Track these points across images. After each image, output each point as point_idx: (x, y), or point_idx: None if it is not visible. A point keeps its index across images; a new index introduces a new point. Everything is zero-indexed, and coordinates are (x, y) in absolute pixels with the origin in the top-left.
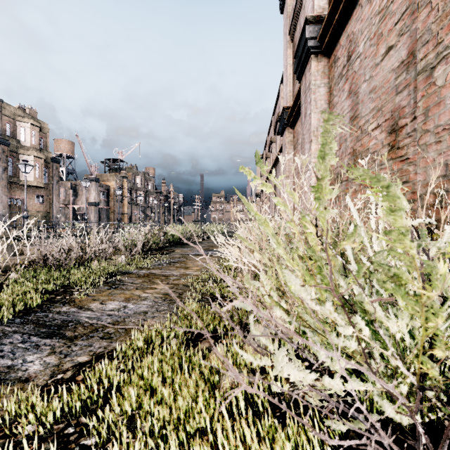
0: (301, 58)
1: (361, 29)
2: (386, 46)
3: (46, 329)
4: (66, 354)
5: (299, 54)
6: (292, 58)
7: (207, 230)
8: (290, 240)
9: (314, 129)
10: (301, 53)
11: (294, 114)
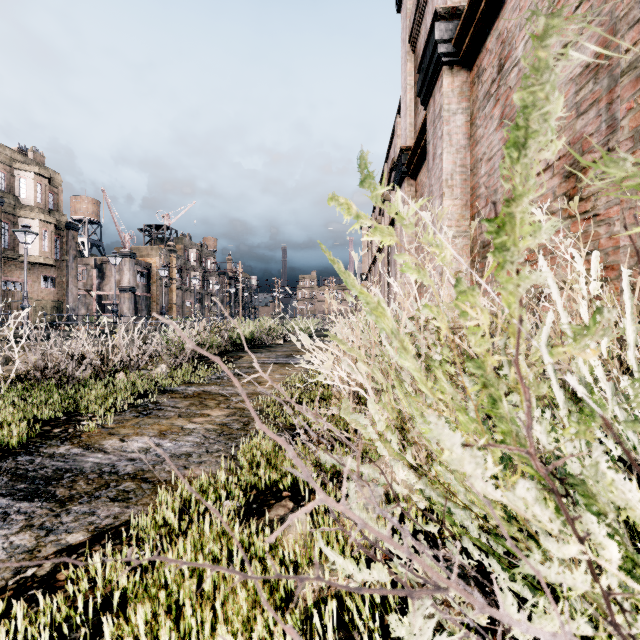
0: (428, 72)
1: (520, 22)
2: (560, 44)
3: (25, 484)
4: (50, 528)
5: (424, 66)
6: (413, 77)
7: (291, 327)
8: (414, 342)
9: (448, 176)
10: (429, 65)
11: (417, 157)
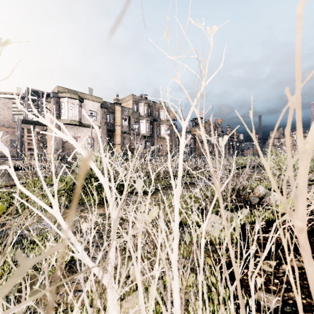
0: None
1: None
2: None
3: None
4: None
5: None
6: None
7: None
8: None
9: None
10: None
11: None
